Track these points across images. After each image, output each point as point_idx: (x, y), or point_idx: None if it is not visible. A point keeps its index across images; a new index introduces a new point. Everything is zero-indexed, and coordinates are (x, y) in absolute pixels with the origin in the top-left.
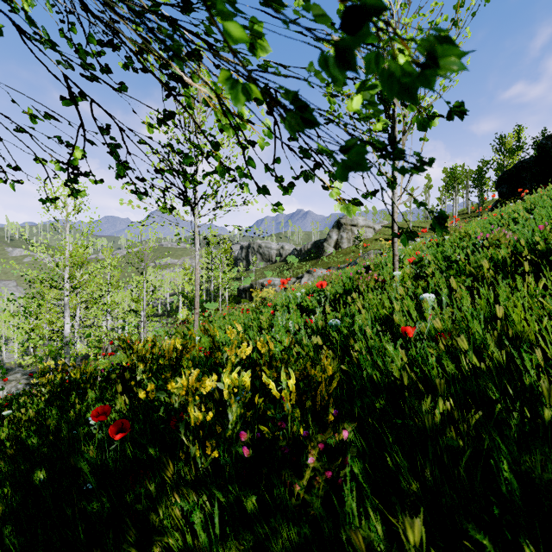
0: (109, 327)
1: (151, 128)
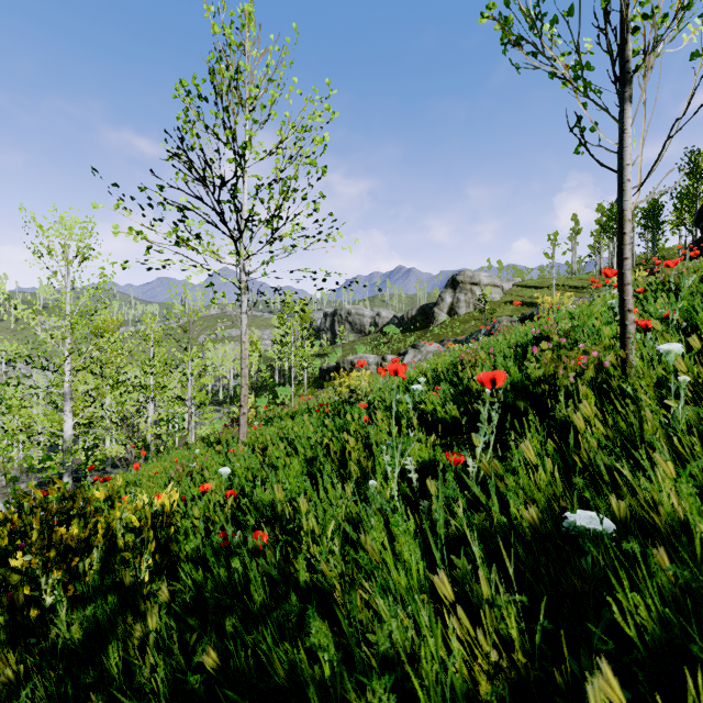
0: (152, 418)
1: None
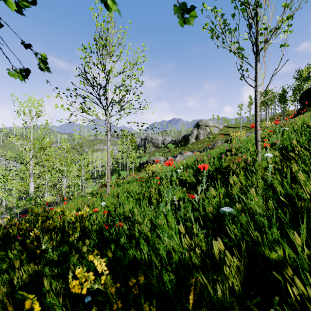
0: (65, 185)
1: None
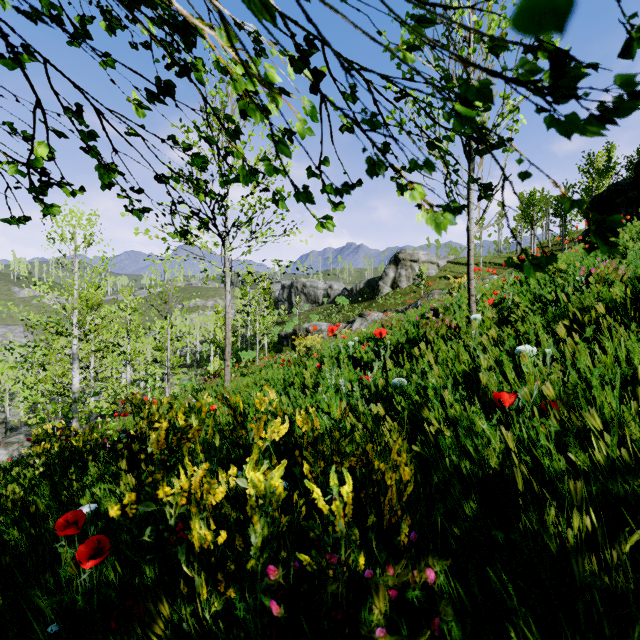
0: (128, 379)
1: (141, 110)
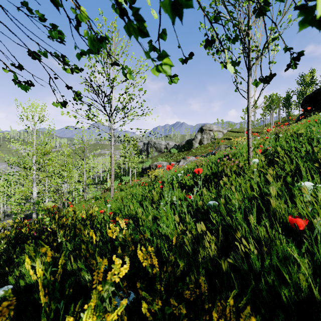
0: (65, 190)
1: None
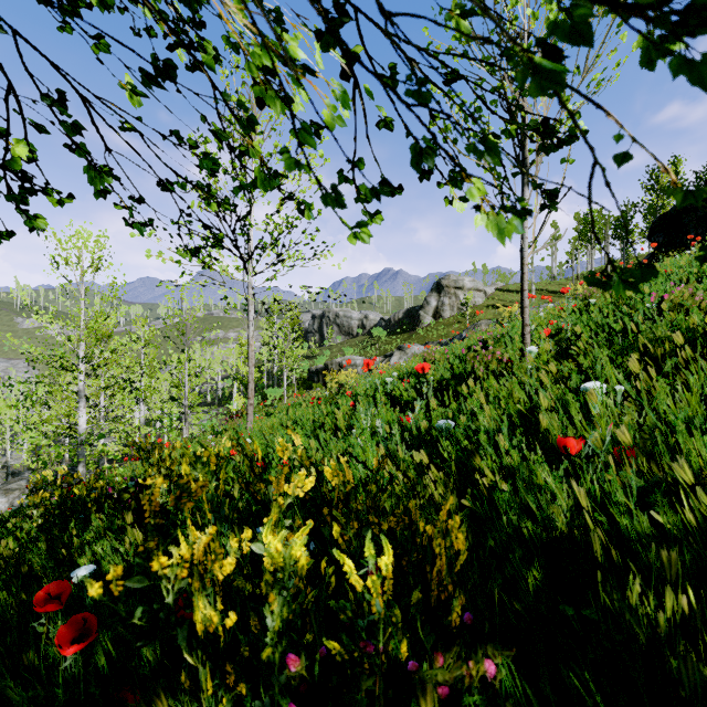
0: (142, 419)
1: (137, 98)
